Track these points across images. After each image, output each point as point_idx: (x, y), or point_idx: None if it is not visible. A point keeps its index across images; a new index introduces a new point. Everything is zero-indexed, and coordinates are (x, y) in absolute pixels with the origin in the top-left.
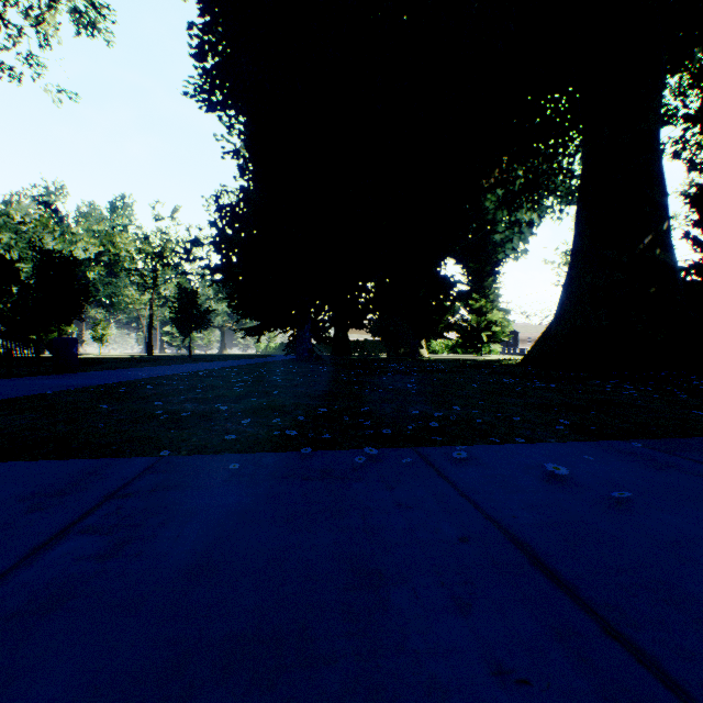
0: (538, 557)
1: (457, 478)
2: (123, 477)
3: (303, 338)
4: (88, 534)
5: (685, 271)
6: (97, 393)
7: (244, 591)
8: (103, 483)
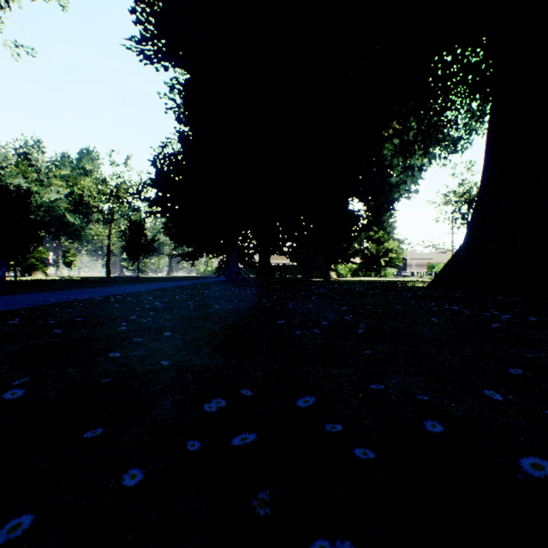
0: None
1: None
2: None
3: (231, 263)
4: None
5: None
6: None
7: None
8: None
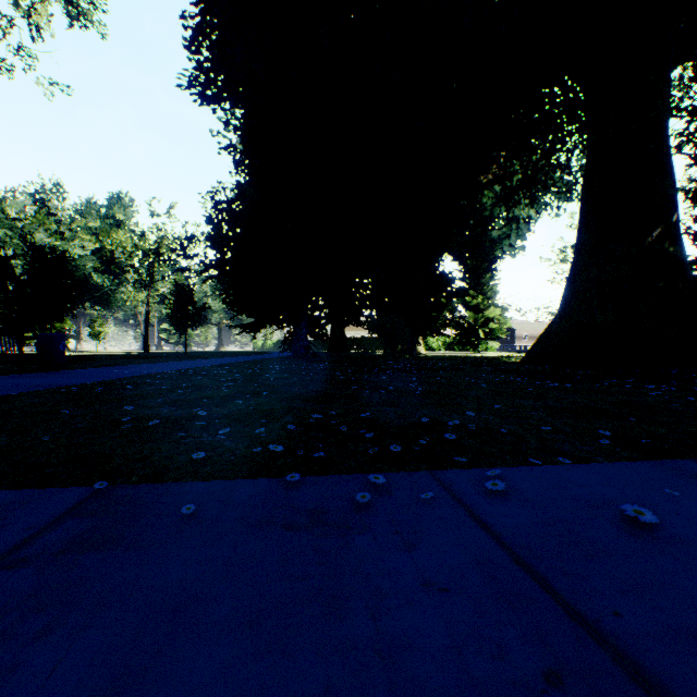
0: None
1: (501, 526)
2: (32, 524)
3: (299, 335)
4: None
5: None
6: (69, 394)
7: None
8: None
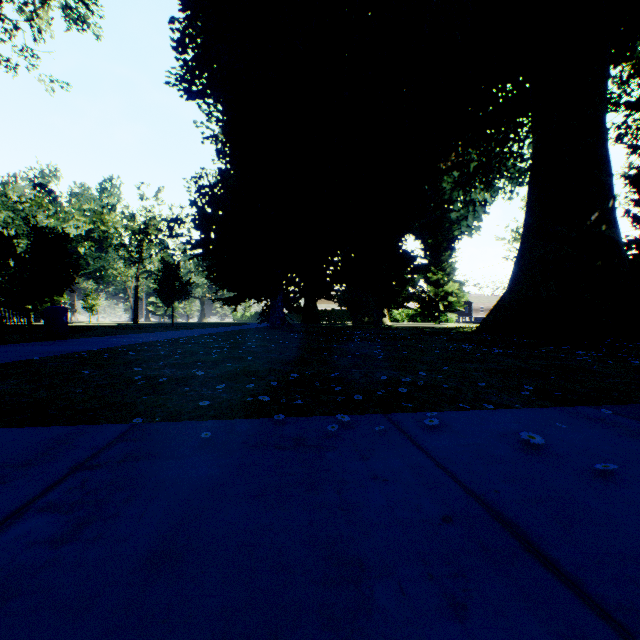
0: (531, 541)
1: (431, 447)
2: (94, 445)
3: (276, 308)
4: (47, 512)
5: (626, 246)
6: (81, 359)
7: (209, 586)
8: (73, 453)
